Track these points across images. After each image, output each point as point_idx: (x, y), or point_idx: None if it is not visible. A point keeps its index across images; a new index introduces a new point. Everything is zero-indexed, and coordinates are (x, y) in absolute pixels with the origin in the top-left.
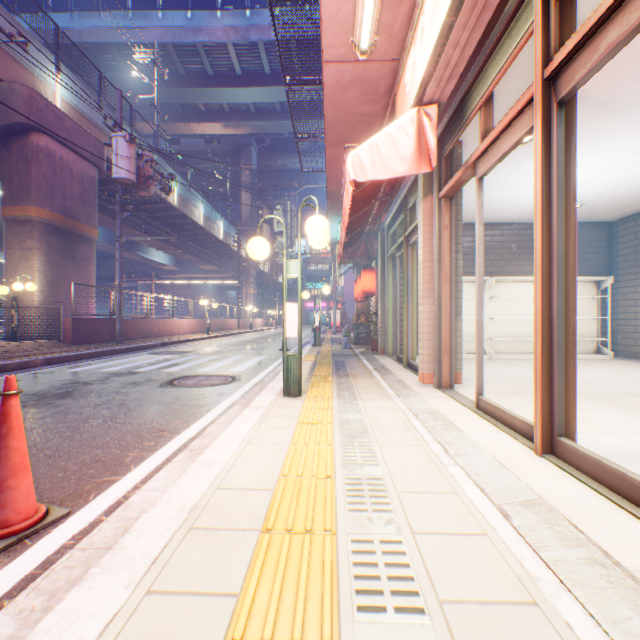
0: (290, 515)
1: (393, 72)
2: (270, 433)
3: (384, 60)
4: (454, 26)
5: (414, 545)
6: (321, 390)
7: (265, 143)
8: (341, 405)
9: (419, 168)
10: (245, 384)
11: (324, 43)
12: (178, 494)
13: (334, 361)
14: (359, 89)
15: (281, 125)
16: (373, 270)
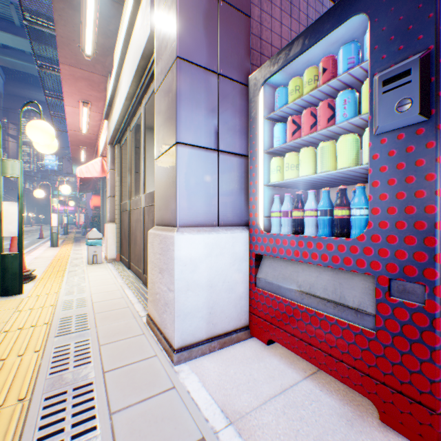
0: (60, 255)
1: (97, 137)
2: (50, 252)
3: (93, 134)
4: (106, 149)
5: (85, 255)
6: (68, 245)
7: (13, 73)
8: (76, 247)
9: (103, 175)
10: (25, 250)
11: (69, 127)
12: (30, 257)
13: (76, 239)
14: (85, 137)
15: (32, 68)
16: (100, 195)
